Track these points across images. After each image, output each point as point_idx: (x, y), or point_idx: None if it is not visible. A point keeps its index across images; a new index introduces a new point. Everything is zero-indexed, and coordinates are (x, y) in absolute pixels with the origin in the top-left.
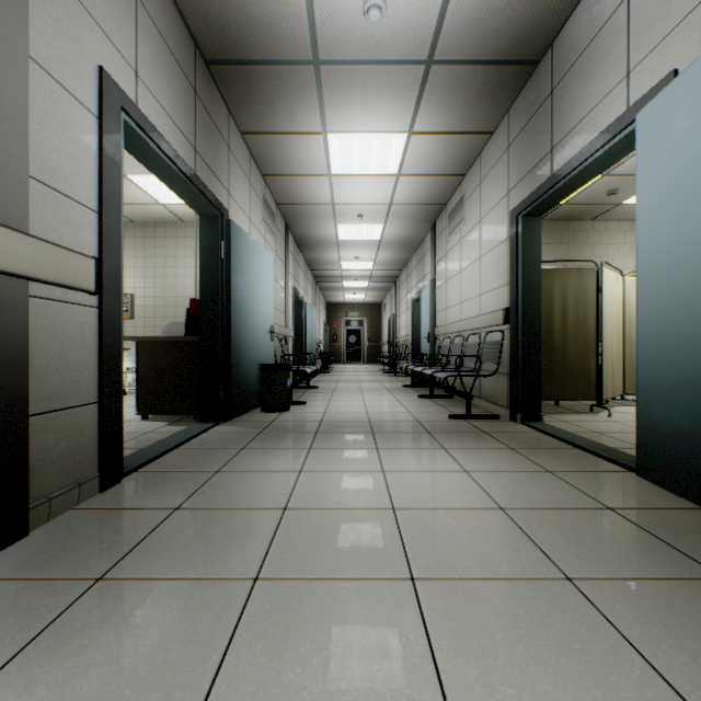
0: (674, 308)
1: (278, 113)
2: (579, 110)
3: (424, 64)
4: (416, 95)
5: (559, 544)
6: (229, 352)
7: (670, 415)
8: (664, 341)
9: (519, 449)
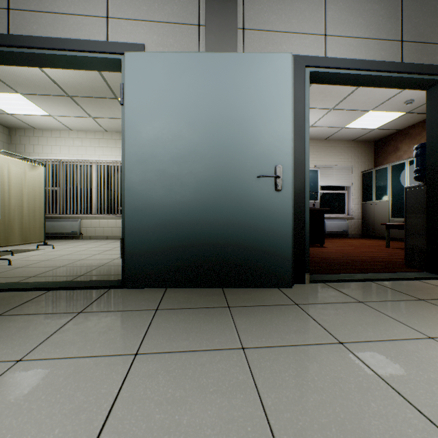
0: (155, 182)
1: None
2: (54, 3)
3: None
4: None
5: (202, 340)
6: None
7: (153, 244)
8: (148, 201)
9: (11, 311)
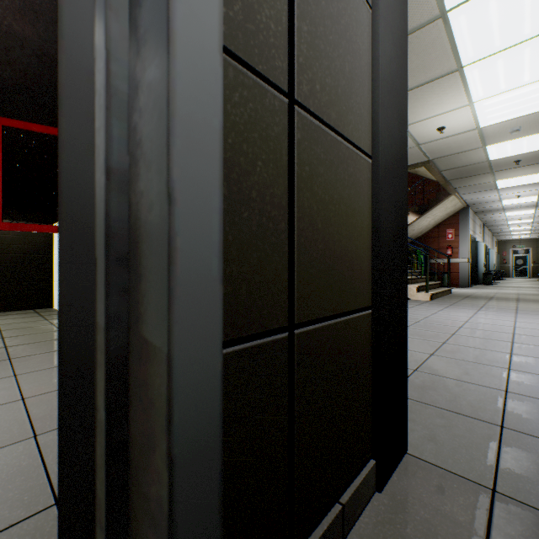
0: None
1: (490, 213)
2: None
3: (534, 205)
4: (534, 207)
5: None
6: (477, 270)
7: None
8: None
9: None
